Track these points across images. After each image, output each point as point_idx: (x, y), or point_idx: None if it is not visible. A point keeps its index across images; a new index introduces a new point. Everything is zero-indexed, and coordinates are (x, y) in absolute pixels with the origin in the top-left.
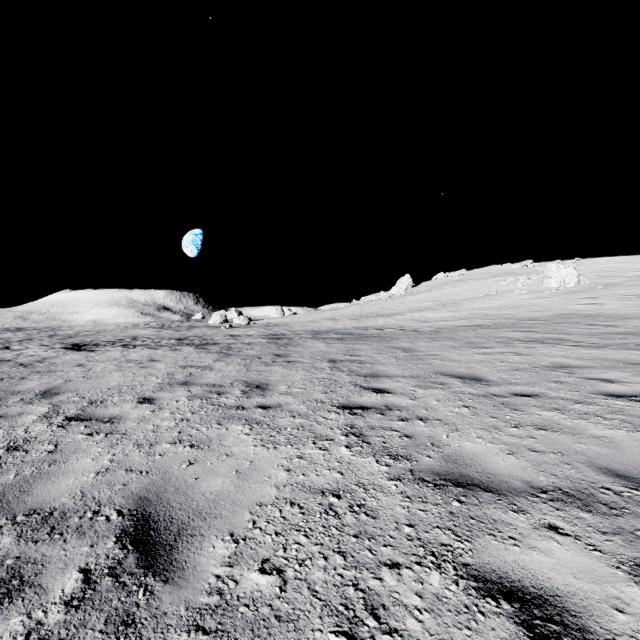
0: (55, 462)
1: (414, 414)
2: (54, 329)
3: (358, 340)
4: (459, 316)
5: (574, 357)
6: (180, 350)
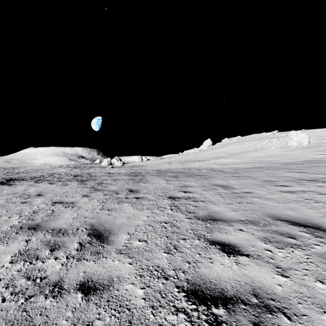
0: None
1: None
2: (14, 168)
3: (187, 178)
4: (243, 161)
5: None
6: (67, 185)
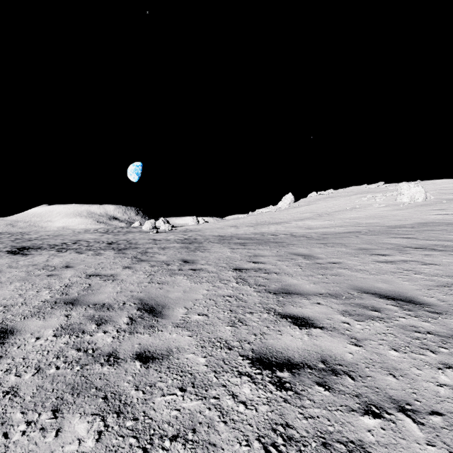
0: None
1: (381, 389)
2: (24, 234)
3: (258, 245)
4: (335, 224)
5: None
6: (101, 254)
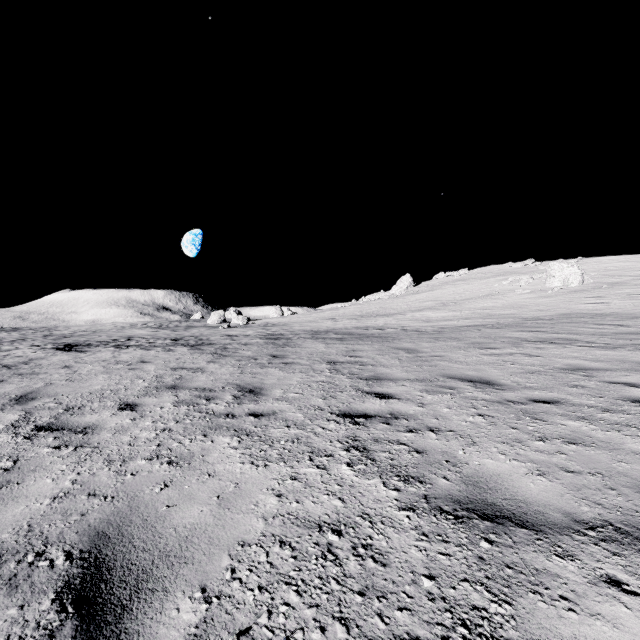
0: (8, 483)
1: (423, 424)
2: (50, 329)
3: (359, 340)
4: (461, 316)
5: (589, 358)
6: (173, 351)
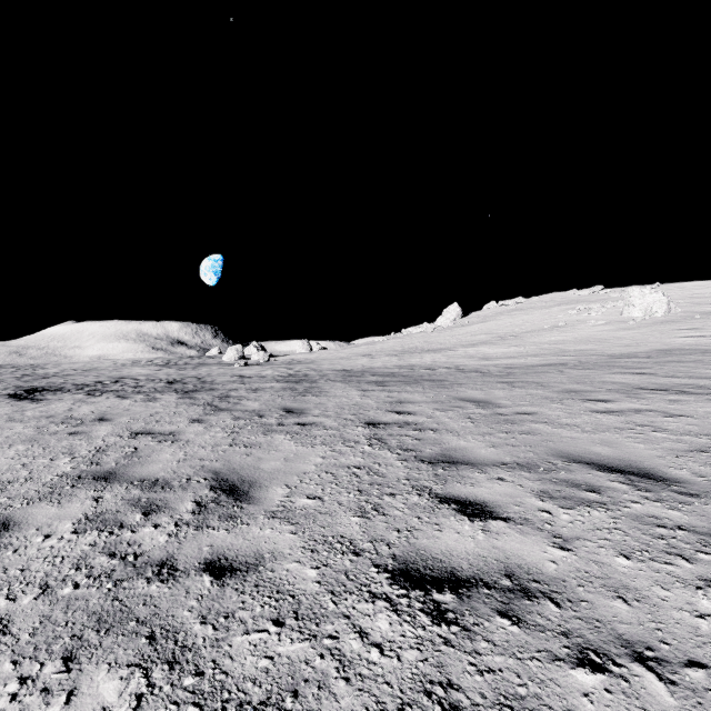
0: None
1: (603, 623)
2: (36, 367)
3: (405, 385)
4: (527, 352)
5: None
6: (156, 400)
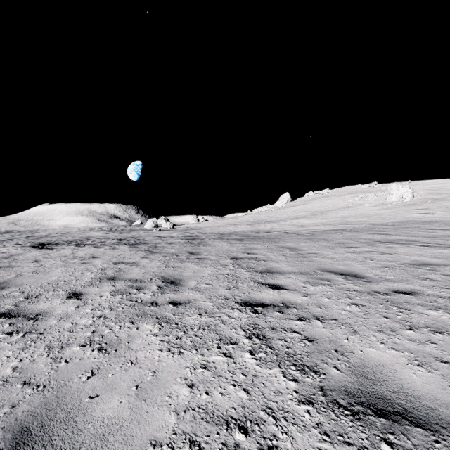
0: None
1: (310, 312)
2: (32, 232)
3: (253, 241)
4: (327, 222)
5: (430, 256)
6: (117, 248)
